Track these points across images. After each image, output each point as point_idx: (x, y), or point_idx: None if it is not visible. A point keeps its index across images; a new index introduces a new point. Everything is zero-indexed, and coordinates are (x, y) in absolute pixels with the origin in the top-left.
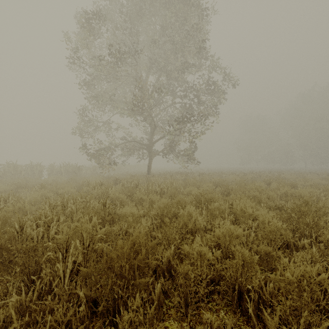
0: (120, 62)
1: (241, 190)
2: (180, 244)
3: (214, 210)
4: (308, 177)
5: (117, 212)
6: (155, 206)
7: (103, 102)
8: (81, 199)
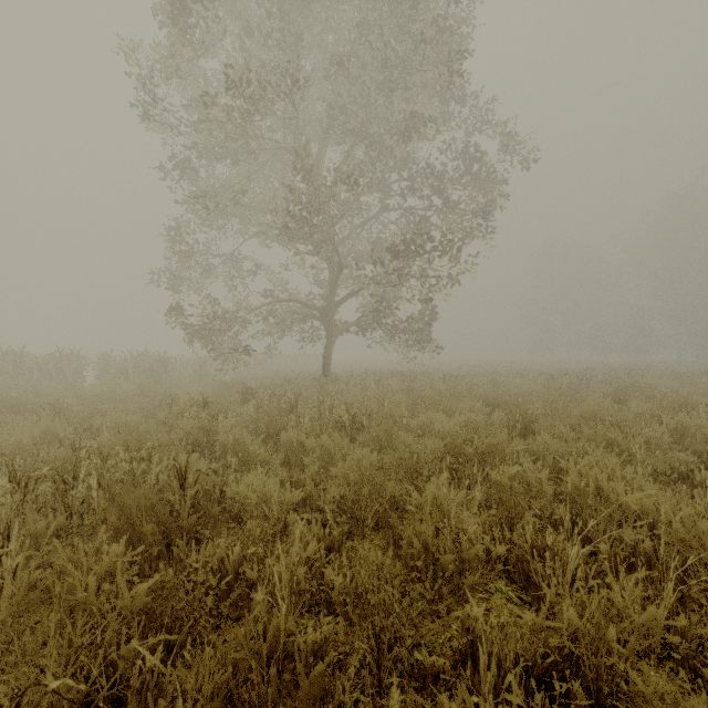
0: (255, 110)
1: (563, 423)
2: (419, 638)
3: (509, 490)
4: (707, 384)
5: (227, 490)
6: (336, 472)
7: (217, 207)
8: (127, 451)
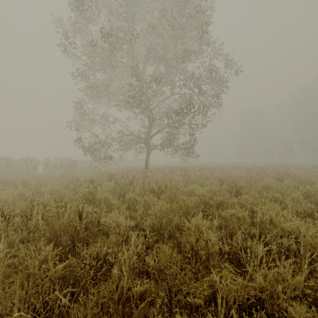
0: (114, 48)
1: (254, 190)
2: (189, 290)
3: (230, 221)
4: None
5: (101, 220)
6: (151, 212)
7: (97, 92)
8: (55, 203)
